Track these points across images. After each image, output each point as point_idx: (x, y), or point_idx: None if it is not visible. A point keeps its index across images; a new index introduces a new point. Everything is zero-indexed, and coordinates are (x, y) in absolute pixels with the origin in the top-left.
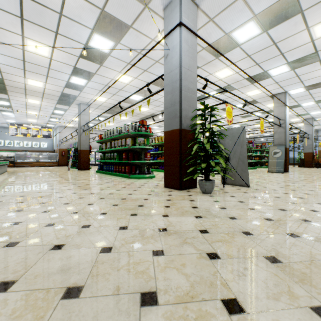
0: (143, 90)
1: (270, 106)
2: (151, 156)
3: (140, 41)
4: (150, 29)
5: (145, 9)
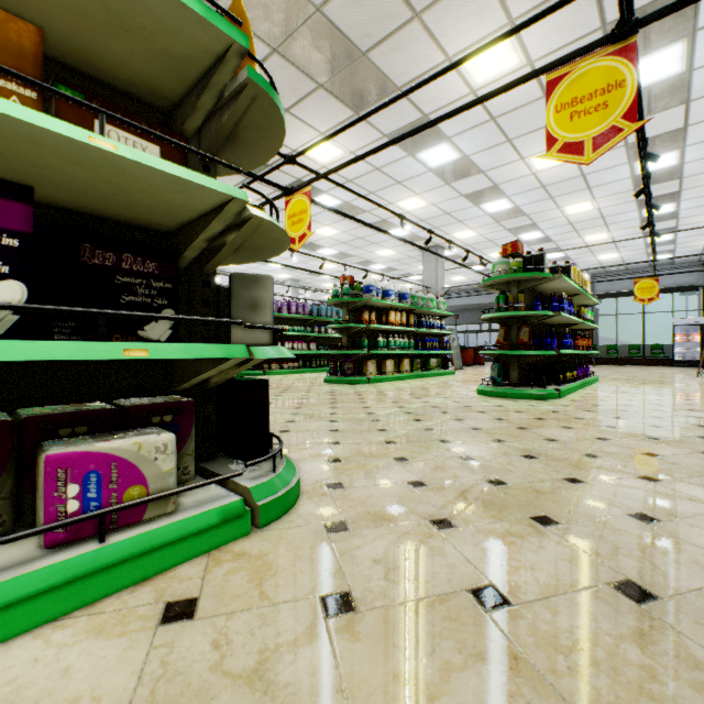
0: (670, 104)
1: (378, 252)
2: (552, 331)
3: None
4: None
5: None
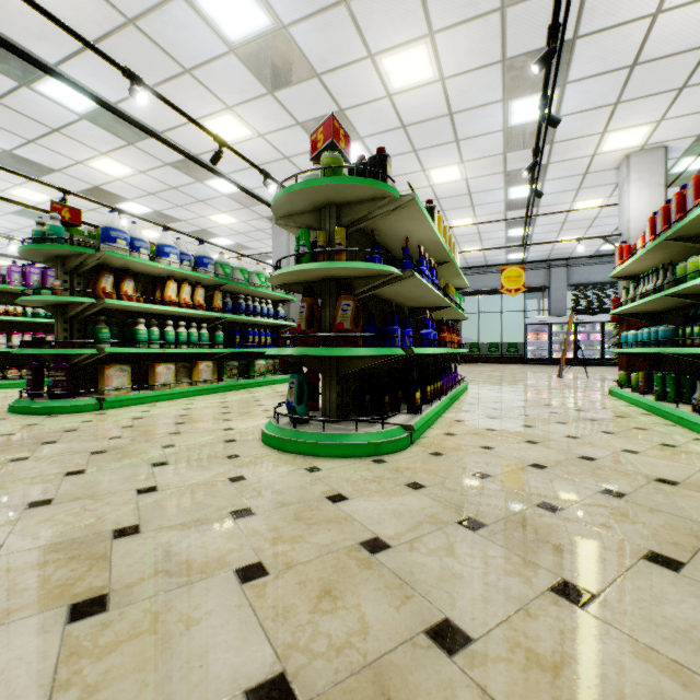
0: None
1: (213, 218)
2: (405, 313)
3: (692, 103)
4: (676, 126)
5: (699, 133)
